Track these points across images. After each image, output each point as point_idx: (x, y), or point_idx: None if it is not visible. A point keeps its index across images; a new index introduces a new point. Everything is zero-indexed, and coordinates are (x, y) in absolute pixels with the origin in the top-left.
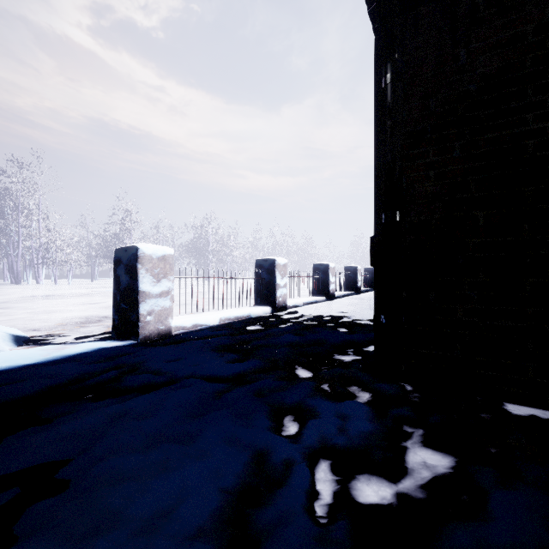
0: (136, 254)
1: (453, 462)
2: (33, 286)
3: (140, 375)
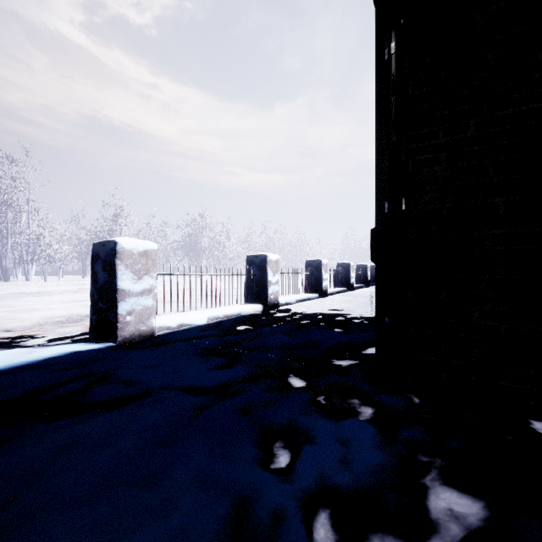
0: (115, 249)
1: (487, 510)
2: (21, 283)
3: (109, 386)
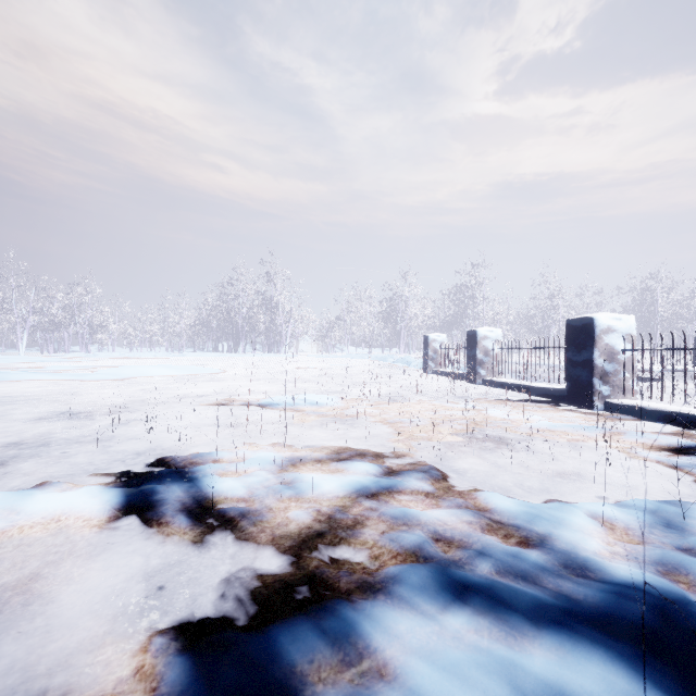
0: None
1: None
2: None
3: None
